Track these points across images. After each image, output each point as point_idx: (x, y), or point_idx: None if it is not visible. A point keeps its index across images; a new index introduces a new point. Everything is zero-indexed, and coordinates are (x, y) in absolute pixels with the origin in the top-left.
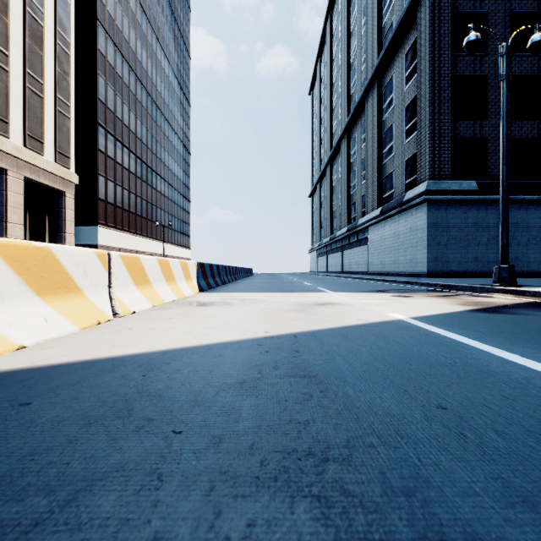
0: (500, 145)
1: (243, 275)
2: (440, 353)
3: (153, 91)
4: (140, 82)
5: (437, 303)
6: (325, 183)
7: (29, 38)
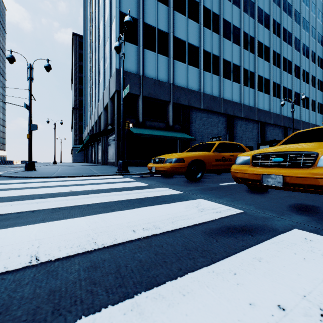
0: None
1: None
2: None
3: None
4: None
5: None
6: None
7: None
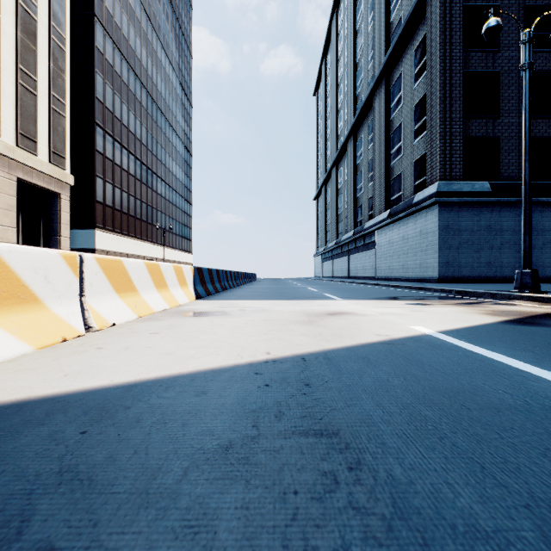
0: (513, 145)
1: (245, 281)
2: (501, 388)
3: (153, 91)
4: (140, 81)
5: (461, 313)
6: (331, 186)
7: (21, 32)
